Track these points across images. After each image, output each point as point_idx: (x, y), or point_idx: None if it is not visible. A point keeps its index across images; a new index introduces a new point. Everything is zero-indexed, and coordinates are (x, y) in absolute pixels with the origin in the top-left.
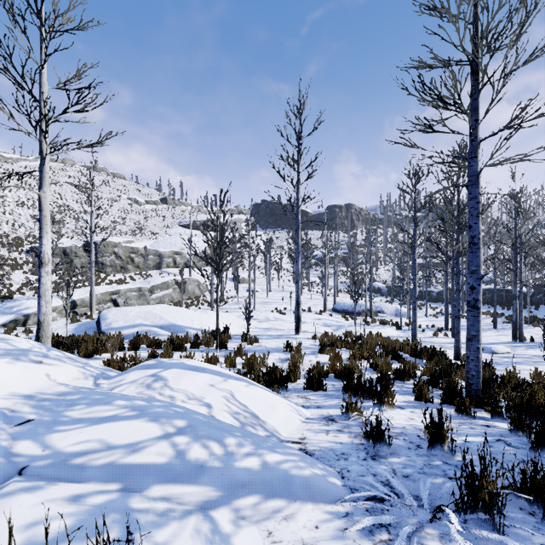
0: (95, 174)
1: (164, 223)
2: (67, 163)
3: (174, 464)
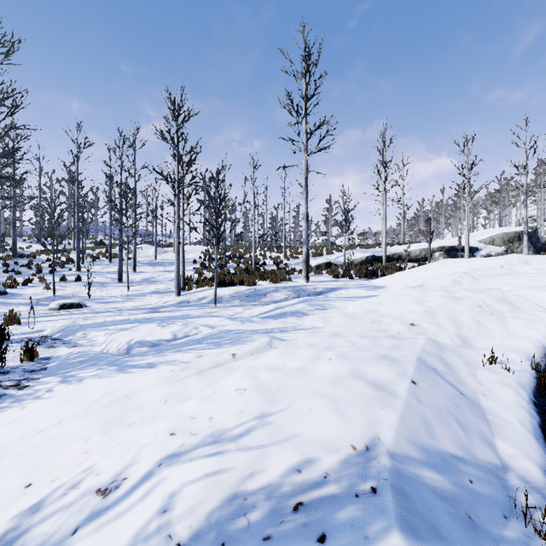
0: None
1: None
2: None
3: None
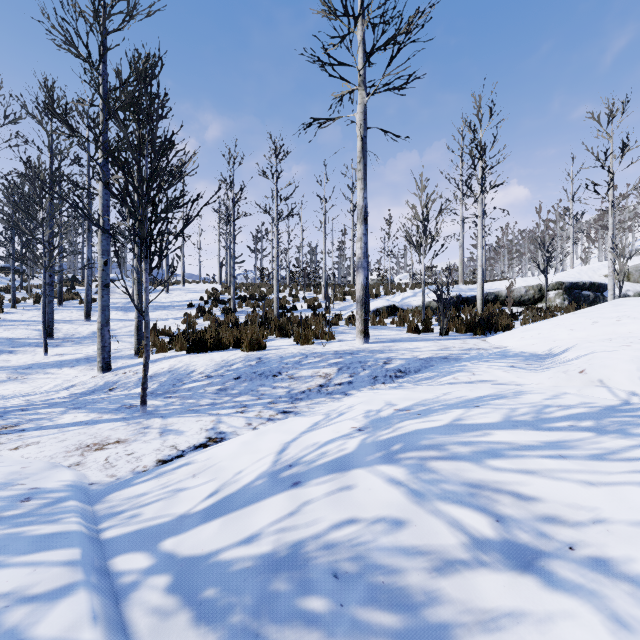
0: None
1: None
2: None
3: None
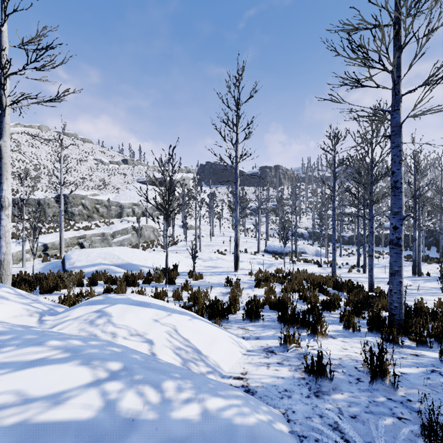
0: (67, 139)
1: (125, 180)
2: (43, 129)
3: (100, 419)
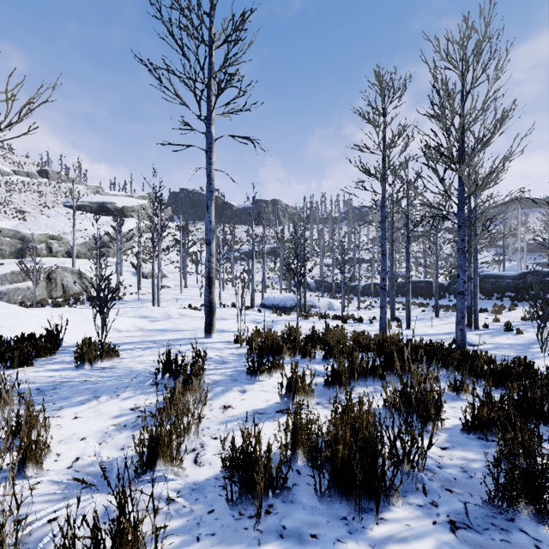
0: None
1: (41, 201)
2: None
3: None
